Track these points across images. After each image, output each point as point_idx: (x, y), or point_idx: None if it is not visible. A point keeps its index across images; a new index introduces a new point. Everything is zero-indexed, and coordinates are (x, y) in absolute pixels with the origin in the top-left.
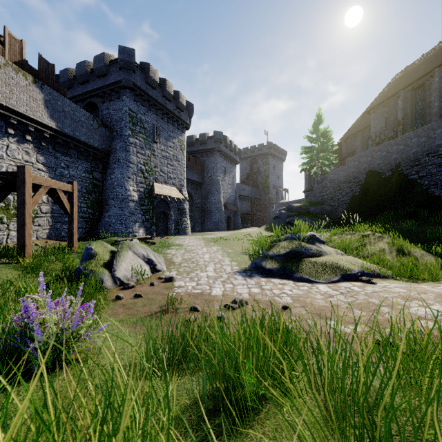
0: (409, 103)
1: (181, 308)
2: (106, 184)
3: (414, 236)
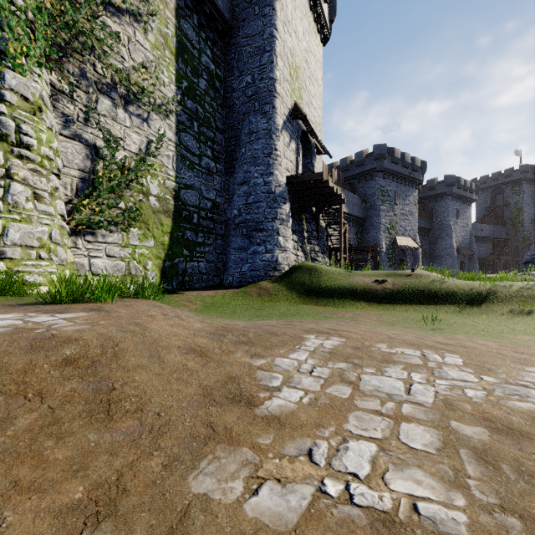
0: None
1: None
2: (363, 240)
3: None
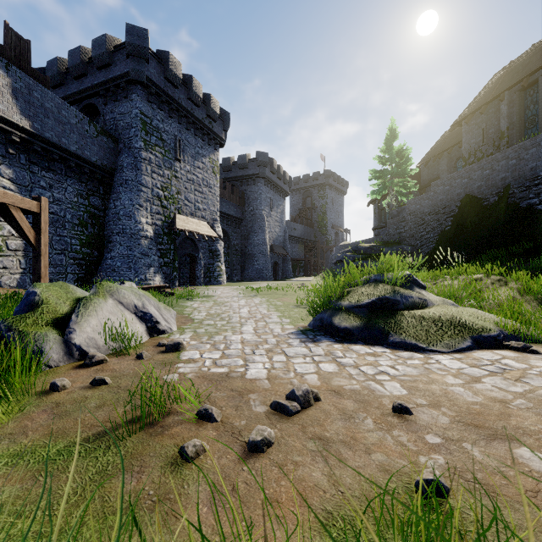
0: (516, 107)
1: (179, 412)
2: (108, 213)
3: None
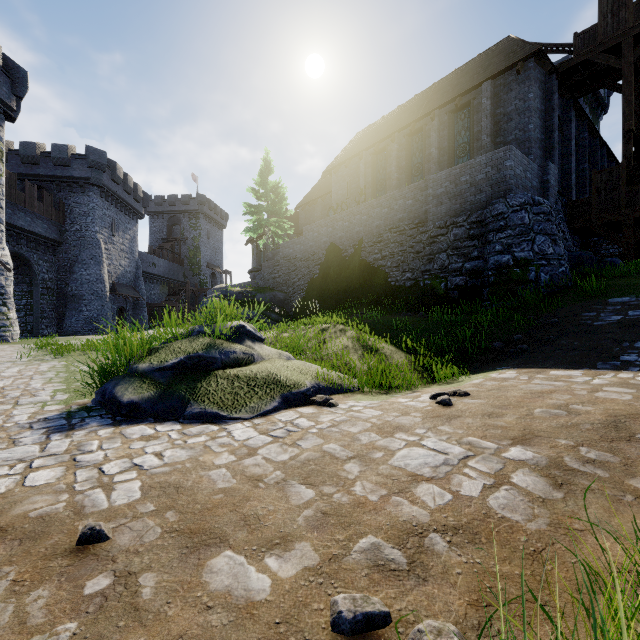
0: (371, 169)
1: None
2: None
3: (381, 328)
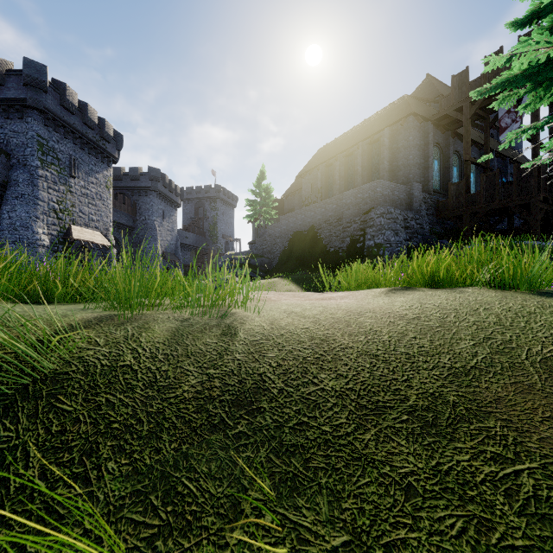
0: (324, 176)
1: None
2: (1, 223)
3: (300, 279)
